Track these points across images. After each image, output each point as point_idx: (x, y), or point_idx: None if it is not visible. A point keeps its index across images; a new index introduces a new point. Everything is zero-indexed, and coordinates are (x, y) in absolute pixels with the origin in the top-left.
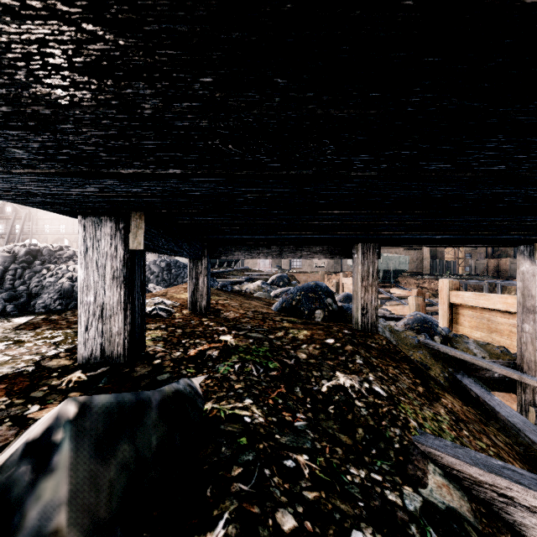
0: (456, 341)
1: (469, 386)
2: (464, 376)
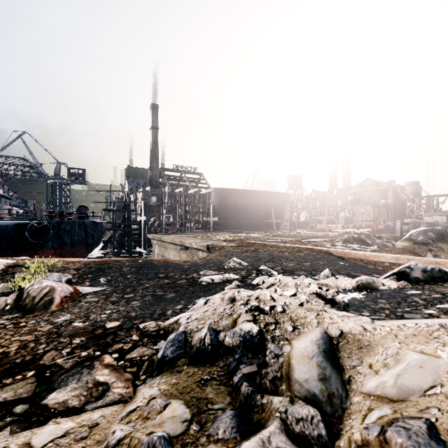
0: None
1: None
2: None
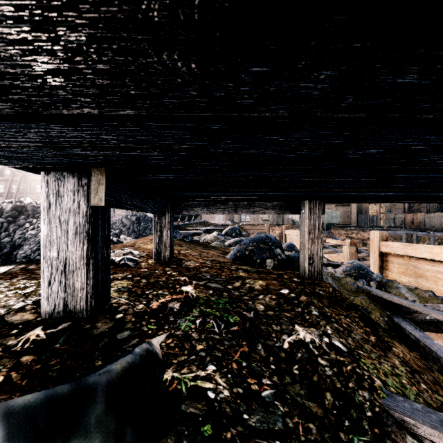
0: (388, 286)
1: (408, 330)
2: (401, 319)
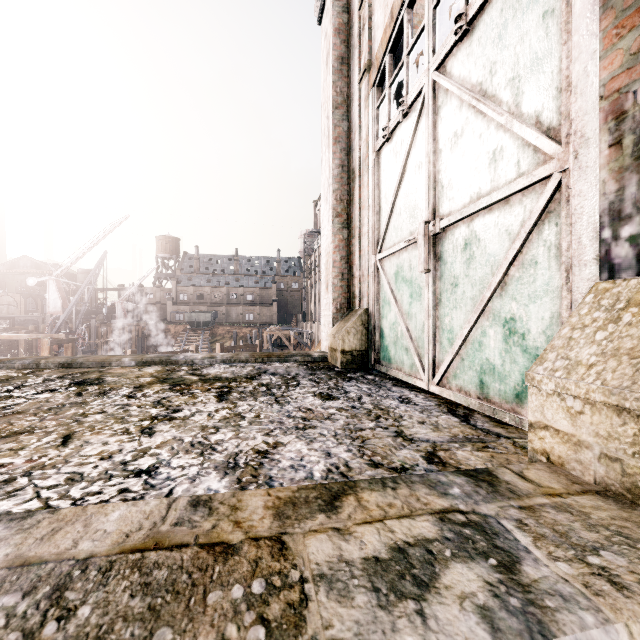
0: None
1: None
2: None
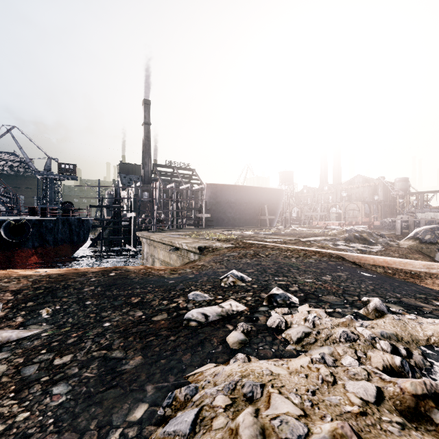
0: None
1: None
2: None
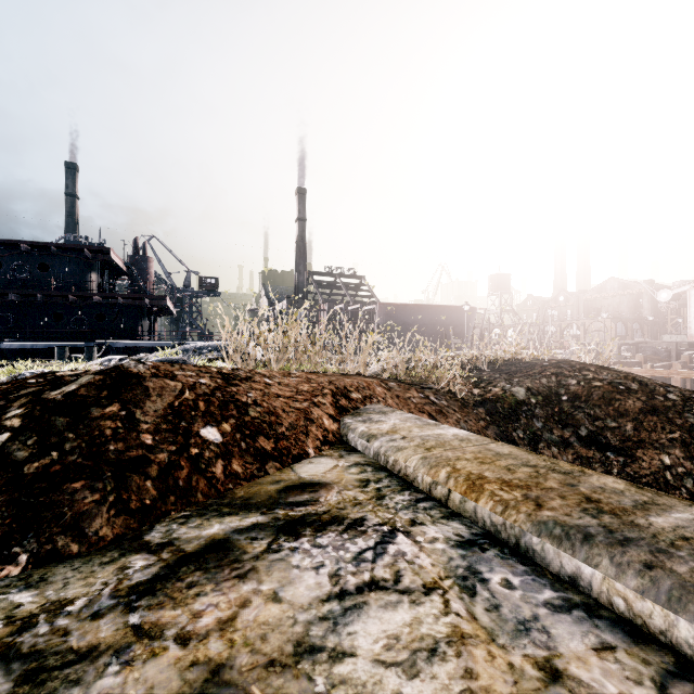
0: None
1: None
2: None
